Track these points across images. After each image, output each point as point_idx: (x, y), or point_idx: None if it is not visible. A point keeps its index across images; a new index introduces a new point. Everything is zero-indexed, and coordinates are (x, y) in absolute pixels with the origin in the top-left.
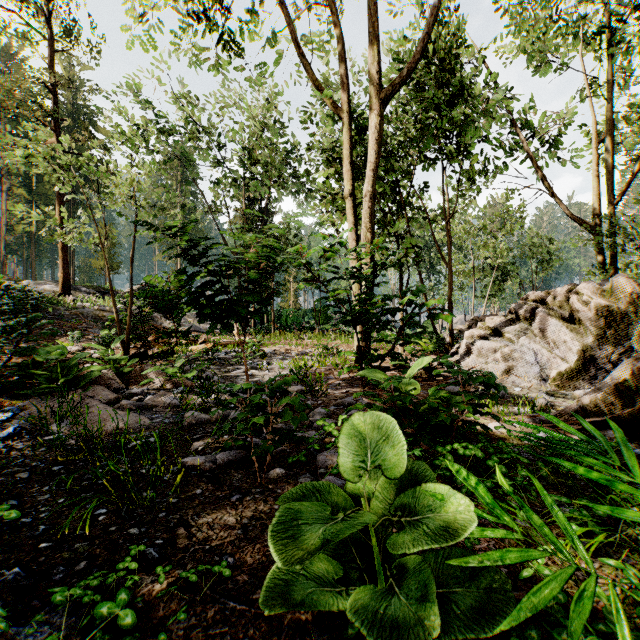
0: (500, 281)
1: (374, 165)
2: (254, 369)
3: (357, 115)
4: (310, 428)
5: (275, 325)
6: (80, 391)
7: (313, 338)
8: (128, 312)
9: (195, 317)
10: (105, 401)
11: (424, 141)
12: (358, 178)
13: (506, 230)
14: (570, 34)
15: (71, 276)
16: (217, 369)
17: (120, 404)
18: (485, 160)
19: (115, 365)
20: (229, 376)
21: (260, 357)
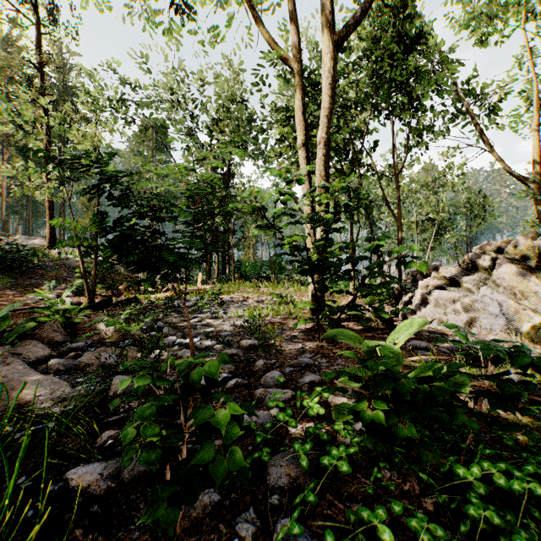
0: (437, 235)
1: (329, 111)
2: (209, 318)
3: (311, 70)
4: (260, 403)
5: (236, 275)
6: (9, 347)
7: (269, 286)
8: (93, 262)
9: (129, 265)
10: (32, 360)
11: (377, 94)
12: (311, 135)
13: (448, 186)
14: (507, 4)
15: (62, 233)
16: (173, 318)
17: (48, 364)
18: (434, 115)
19: (66, 315)
20: (183, 326)
21: (217, 305)
